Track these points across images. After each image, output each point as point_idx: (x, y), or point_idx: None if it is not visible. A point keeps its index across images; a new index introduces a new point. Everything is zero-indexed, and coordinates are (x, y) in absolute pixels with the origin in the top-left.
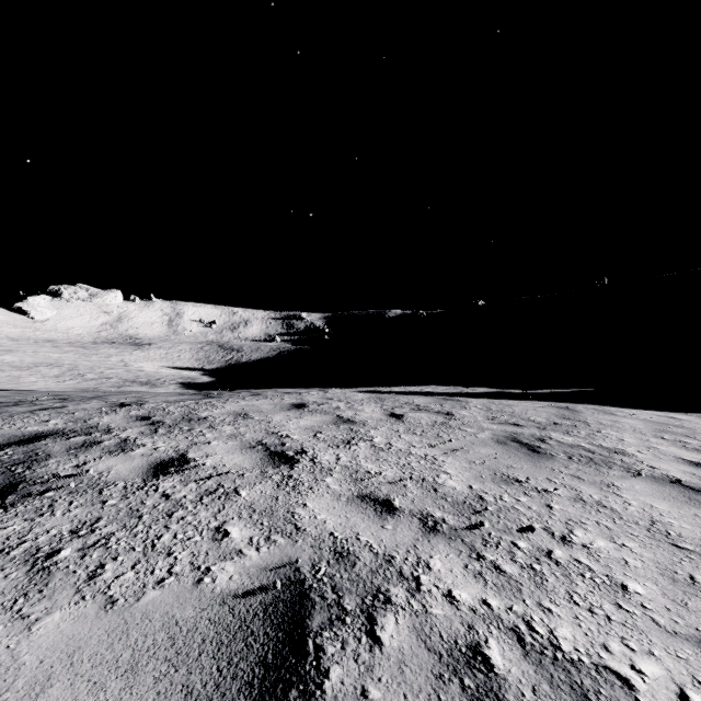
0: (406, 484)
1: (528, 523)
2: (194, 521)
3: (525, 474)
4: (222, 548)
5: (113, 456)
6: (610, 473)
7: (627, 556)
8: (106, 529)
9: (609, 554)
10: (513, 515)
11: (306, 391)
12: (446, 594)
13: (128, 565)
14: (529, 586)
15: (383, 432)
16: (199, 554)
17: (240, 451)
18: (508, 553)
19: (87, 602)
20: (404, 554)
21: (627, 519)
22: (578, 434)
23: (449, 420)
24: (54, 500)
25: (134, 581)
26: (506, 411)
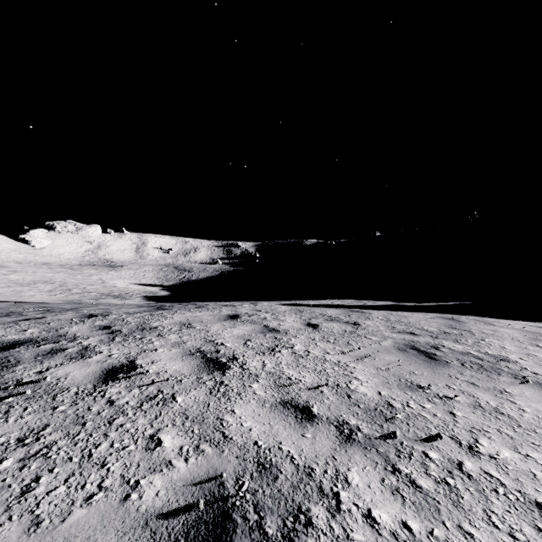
0: (323, 390)
1: (436, 431)
2: (131, 429)
3: (426, 381)
4: (153, 458)
5: (73, 362)
6: (500, 380)
7: (534, 469)
8: (50, 437)
9: (517, 466)
10: (421, 422)
11: (240, 304)
12: (366, 514)
13: (62, 478)
14: (446, 505)
15: (302, 340)
16: (131, 466)
17: (181, 358)
18: (422, 465)
19: (12, 524)
20: (323, 466)
21: (525, 427)
22: (466, 342)
23: (356, 329)
24: (11, 405)
25: (63, 497)
26: (403, 321)
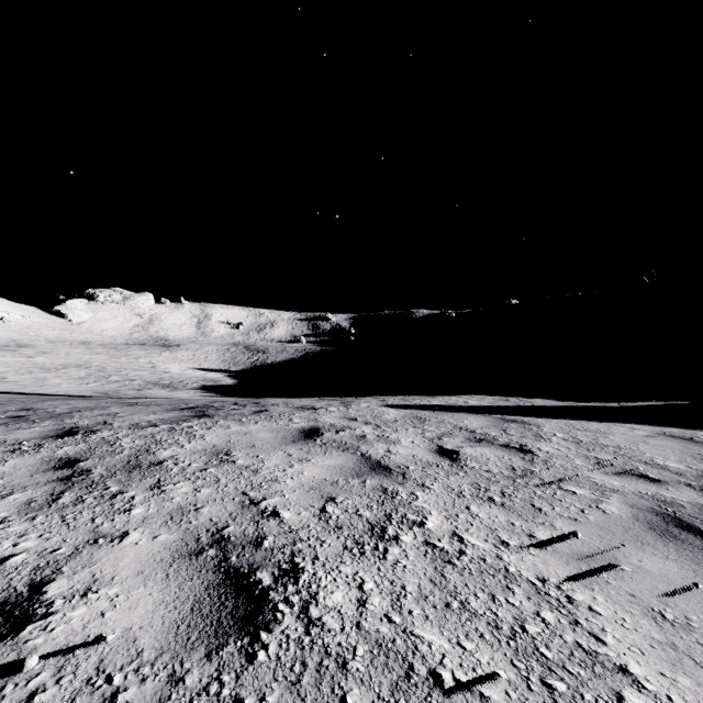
0: None
1: None
2: None
3: None
4: None
5: None
6: None
7: None
8: None
9: None
10: None
11: (324, 405)
12: None
13: None
14: None
15: (438, 496)
16: None
17: (164, 570)
18: None
19: None
20: None
21: None
22: None
23: (532, 464)
24: None
25: None
26: (605, 444)
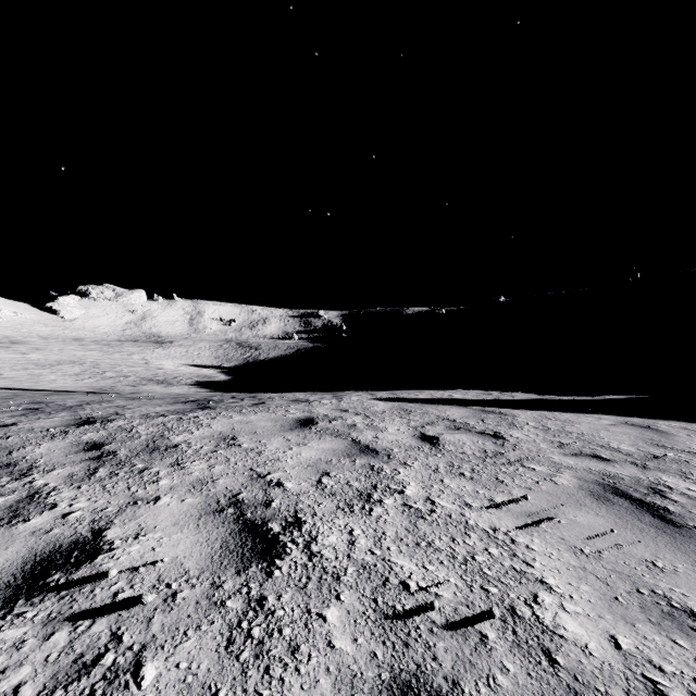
0: (485, 633)
1: None
2: None
3: (695, 594)
4: None
5: None
6: None
7: None
8: None
9: None
10: None
11: (317, 398)
12: None
13: None
14: None
15: (417, 472)
16: None
17: (195, 522)
18: None
19: None
20: None
21: None
22: None
23: (502, 447)
24: None
25: None
26: (571, 431)
